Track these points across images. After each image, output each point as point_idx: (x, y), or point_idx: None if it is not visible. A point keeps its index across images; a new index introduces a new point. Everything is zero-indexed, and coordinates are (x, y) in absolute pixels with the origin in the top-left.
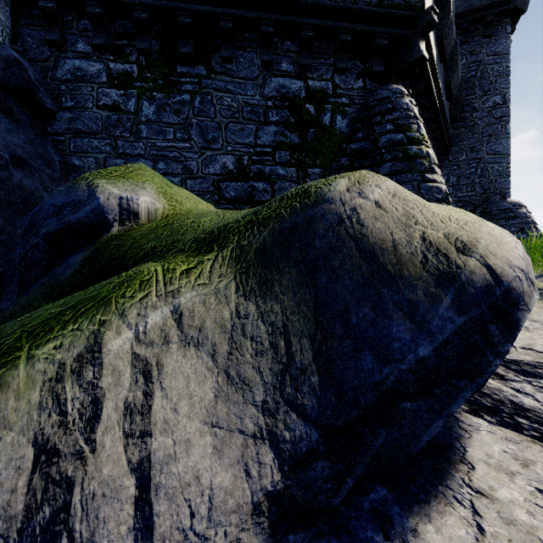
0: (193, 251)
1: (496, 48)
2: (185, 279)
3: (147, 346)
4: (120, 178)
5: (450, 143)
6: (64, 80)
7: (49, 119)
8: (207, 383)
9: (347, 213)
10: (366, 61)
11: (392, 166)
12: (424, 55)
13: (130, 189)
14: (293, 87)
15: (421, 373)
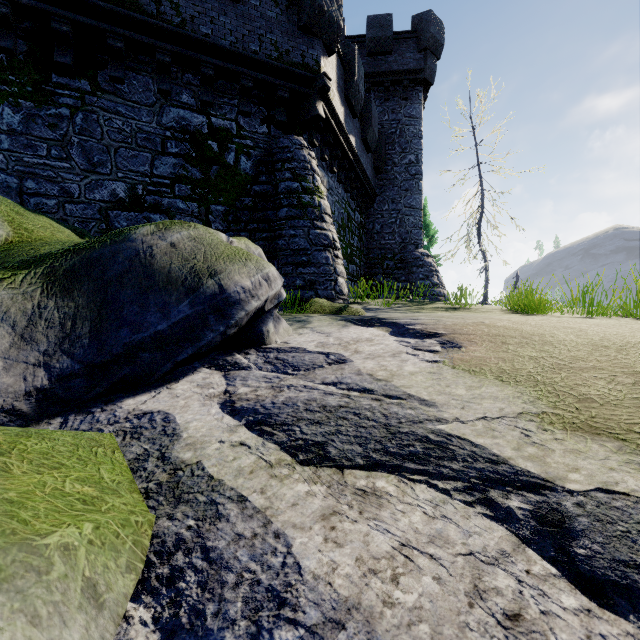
0: (14, 268)
1: (411, 112)
2: None
3: None
4: None
5: (374, 193)
6: None
7: None
8: (5, 339)
9: (144, 249)
10: (271, 108)
11: (288, 212)
12: (320, 114)
13: None
14: (194, 121)
15: (158, 339)
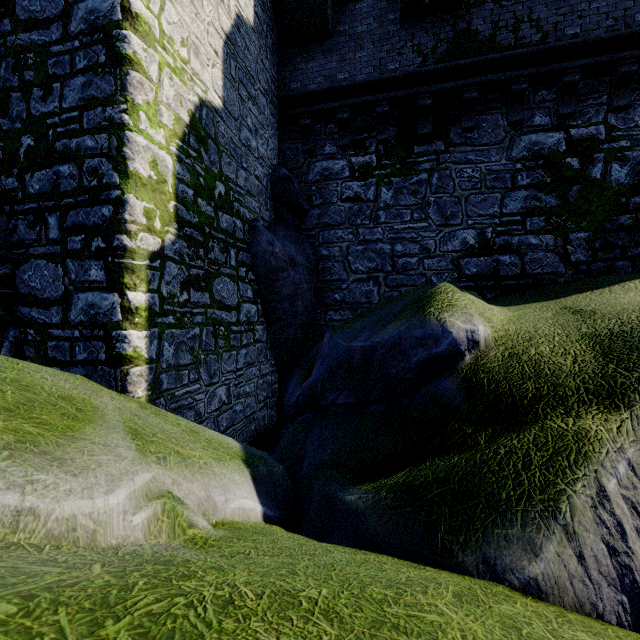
0: (597, 404)
1: None
2: (621, 437)
3: (625, 489)
4: (451, 308)
5: None
6: (315, 181)
7: (303, 217)
8: None
9: None
10: None
11: None
12: None
13: (466, 319)
14: (548, 142)
15: None
